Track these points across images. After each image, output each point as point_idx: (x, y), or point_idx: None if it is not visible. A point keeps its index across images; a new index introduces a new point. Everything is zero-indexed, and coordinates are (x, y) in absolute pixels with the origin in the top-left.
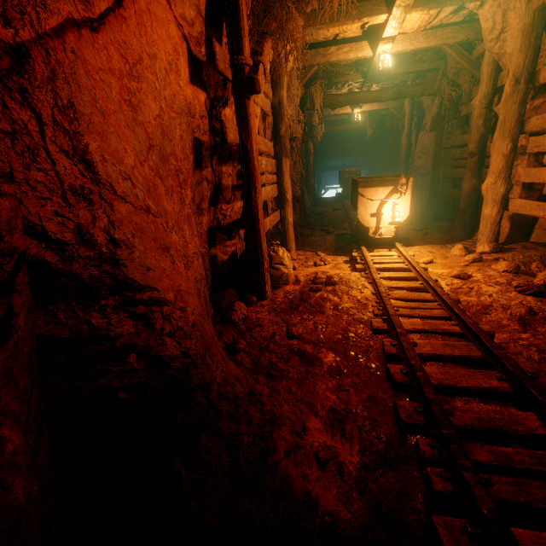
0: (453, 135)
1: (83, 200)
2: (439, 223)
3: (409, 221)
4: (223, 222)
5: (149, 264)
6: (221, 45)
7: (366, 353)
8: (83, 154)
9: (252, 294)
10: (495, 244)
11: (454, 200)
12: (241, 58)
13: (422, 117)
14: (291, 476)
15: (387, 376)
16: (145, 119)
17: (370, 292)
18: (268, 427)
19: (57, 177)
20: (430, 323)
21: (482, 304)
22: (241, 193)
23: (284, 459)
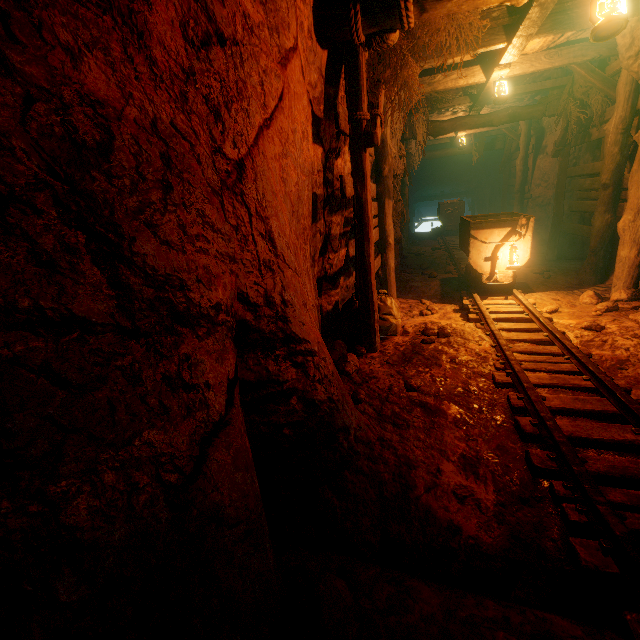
0: (581, 160)
1: (269, 271)
2: (564, 263)
3: (527, 262)
4: (329, 271)
5: (303, 319)
6: (337, 100)
7: (490, 406)
8: (269, 234)
9: (360, 346)
10: (633, 290)
11: (582, 237)
12: (360, 114)
13: (542, 137)
14: (433, 508)
15: (516, 428)
16: (289, 189)
17: (489, 344)
18: (404, 468)
19: (257, 254)
20: (558, 378)
21: (617, 359)
22: (345, 240)
23: (424, 494)
